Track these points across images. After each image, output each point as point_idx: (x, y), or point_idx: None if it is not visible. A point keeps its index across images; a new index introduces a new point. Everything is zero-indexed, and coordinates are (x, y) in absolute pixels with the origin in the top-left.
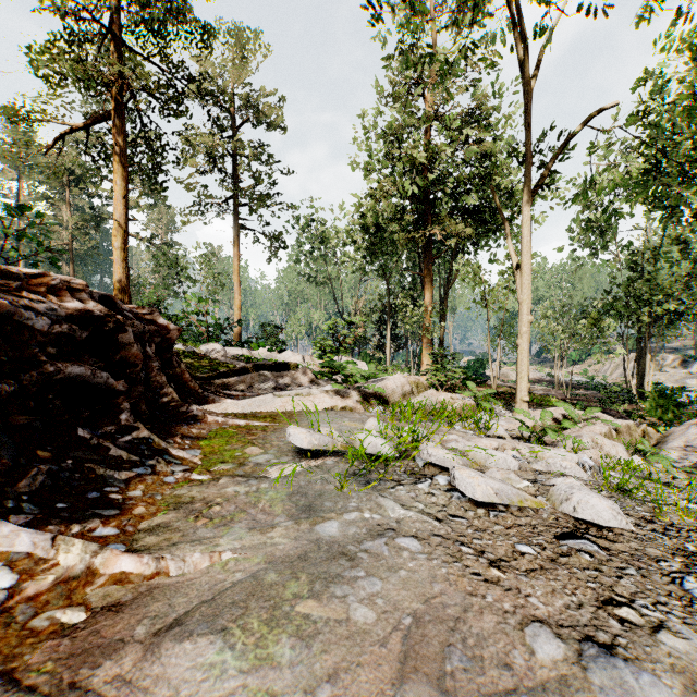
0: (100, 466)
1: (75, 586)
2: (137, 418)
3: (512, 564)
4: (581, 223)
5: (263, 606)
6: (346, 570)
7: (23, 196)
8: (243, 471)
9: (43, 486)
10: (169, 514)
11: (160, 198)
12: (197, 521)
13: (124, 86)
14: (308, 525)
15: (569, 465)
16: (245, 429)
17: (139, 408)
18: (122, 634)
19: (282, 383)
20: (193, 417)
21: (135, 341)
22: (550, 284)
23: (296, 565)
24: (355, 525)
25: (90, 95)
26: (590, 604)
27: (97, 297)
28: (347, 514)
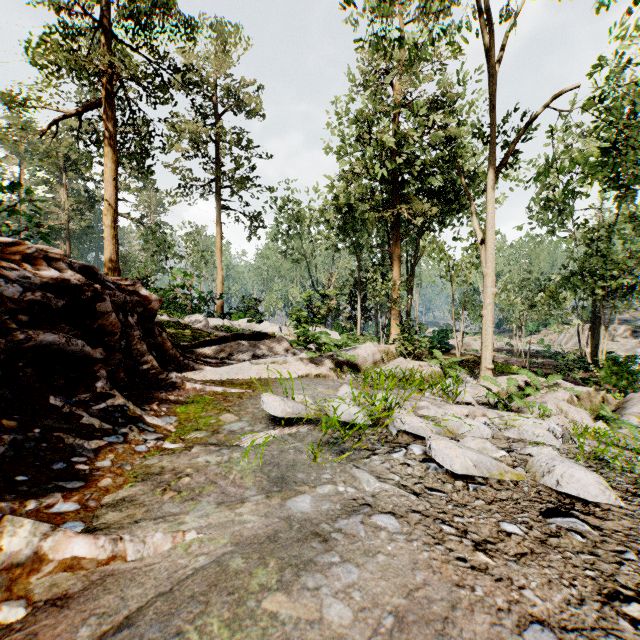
0: (70, 435)
1: (19, 574)
2: (115, 385)
3: (499, 547)
4: (538, 203)
5: (225, 600)
6: (319, 554)
7: (24, 180)
8: (216, 439)
9: (3, 457)
10: (136, 486)
11: (149, 182)
12: (164, 494)
13: (114, 75)
14: (280, 500)
15: (541, 433)
16: (222, 396)
17: (118, 376)
18: (62, 637)
19: (260, 352)
20: (172, 384)
21: (117, 311)
22: (509, 260)
23: (265, 548)
24: (329, 500)
25: (83, 84)
26: (593, 599)
27: (77, 268)
28: (321, 487)
